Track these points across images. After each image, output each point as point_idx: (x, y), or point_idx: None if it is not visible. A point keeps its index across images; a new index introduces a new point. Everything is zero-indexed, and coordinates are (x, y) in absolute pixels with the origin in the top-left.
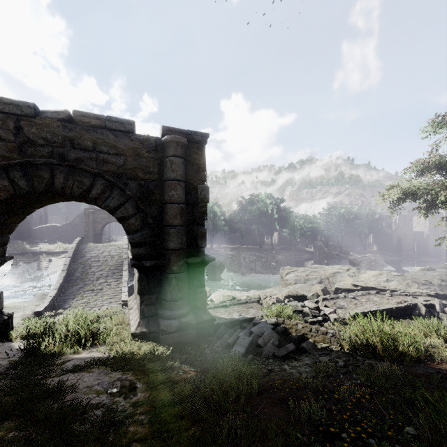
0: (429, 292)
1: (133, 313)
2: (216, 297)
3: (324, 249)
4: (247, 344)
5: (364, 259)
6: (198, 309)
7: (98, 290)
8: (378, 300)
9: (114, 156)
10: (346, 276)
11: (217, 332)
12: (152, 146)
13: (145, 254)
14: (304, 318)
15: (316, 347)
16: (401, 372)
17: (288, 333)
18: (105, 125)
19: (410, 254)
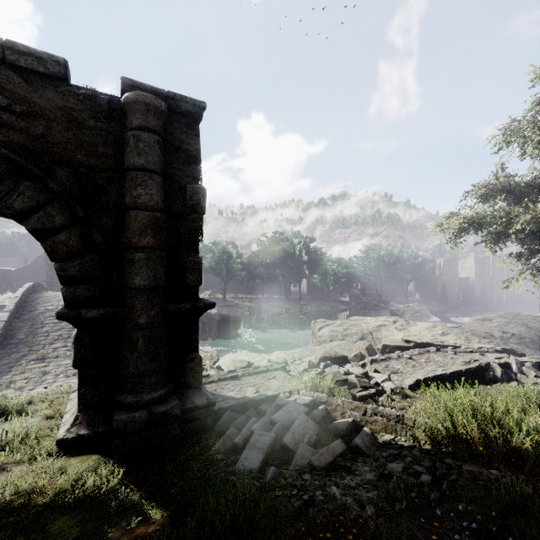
0: (495, 348)
1: (73, 400)
2: (225, 362)
3: (361, 299)
4: (266, 446)
5: (407, 309)
6: (186, 387)
7: (52, 358)
8: (441, 360)
9: (25, 117)
10: (393, 330)
11: (219, 424)
12: (102, 109)
13: (88, 297)
14: (351, 391)
15: (375, 442)
16: (531, 490)
17: (331, 419)
18: (4, 57)
19: (455, 303)
